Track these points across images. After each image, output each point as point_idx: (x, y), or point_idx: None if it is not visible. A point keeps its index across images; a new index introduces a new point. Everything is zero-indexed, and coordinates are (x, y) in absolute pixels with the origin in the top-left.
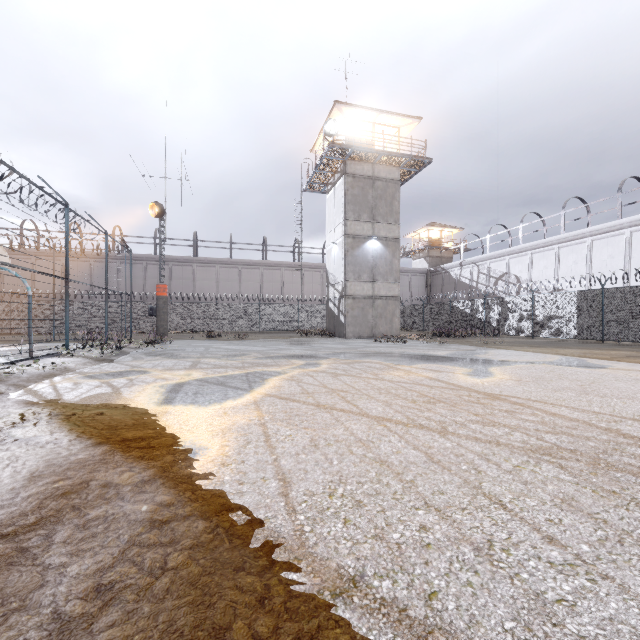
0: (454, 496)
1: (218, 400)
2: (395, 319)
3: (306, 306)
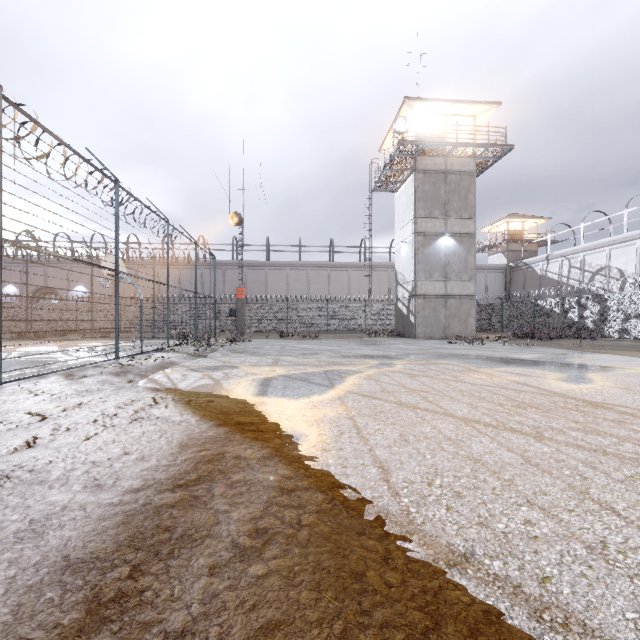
0: (558, 498)
1: (305, 394)
2: (470, 319)
3: (373, 306)
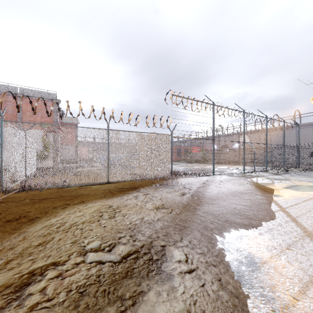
0: None
1: (305, 191)
2: None
3: None
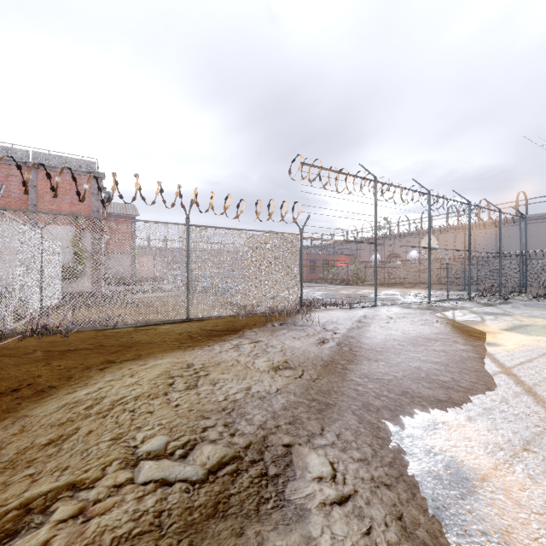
0: None
1: (543, 336)
2: None
3: None
